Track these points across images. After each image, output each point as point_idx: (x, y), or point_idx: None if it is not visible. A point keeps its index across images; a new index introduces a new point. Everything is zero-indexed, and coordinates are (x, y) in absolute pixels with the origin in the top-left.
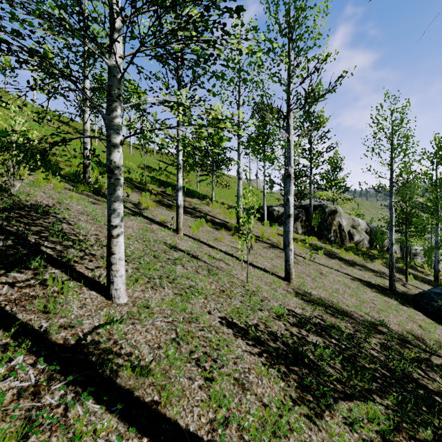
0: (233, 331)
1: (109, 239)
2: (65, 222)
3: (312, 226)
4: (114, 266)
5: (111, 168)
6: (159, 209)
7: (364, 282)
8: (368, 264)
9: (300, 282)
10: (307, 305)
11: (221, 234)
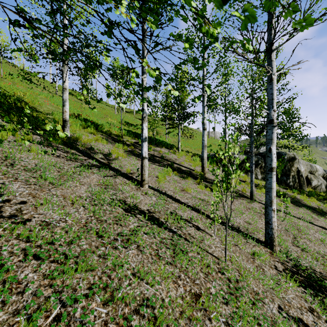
0: None
1: None
2: None
3: None
4: None
5: None
6: (129, 159)
7: None
8: None
9: (282, 247)
10: (317, 304)
11: (187, 183)
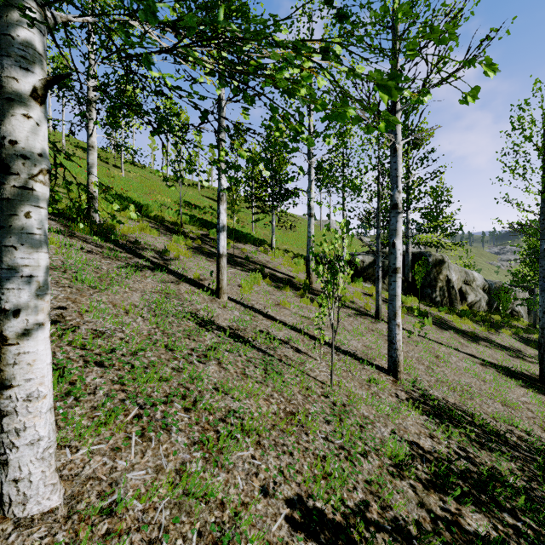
0: None
1: None
2: None
3: (410, 282)
4: (10, 418)
5: (3, 159)
6: (196, 259)
7: (500, 369)
8: (494, 336)
9: (411, 376)
10: (438, 429)
11: (285, 296)
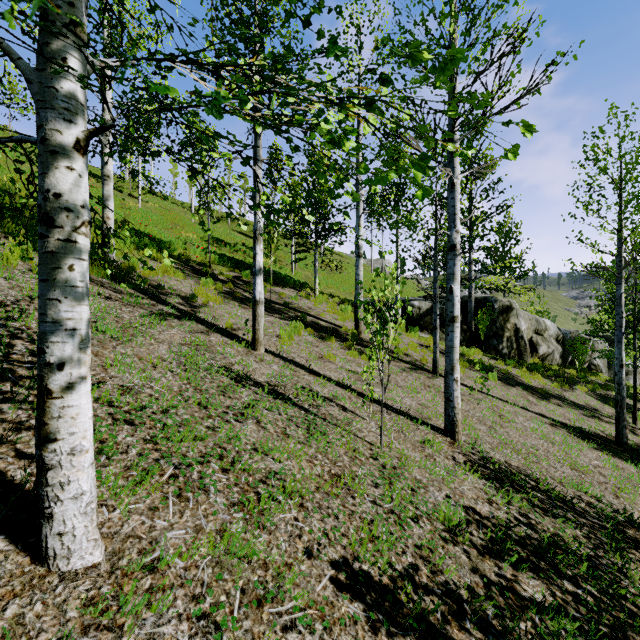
0: (364, 609)
1: (42, 399)
2: (22, 338)
3: (473, 332)
4: (54, 471)
5: (47, 212)
6: (228, 306)
7: (572, 430)
8: (567, 393)
9: (470, 437)
10: (498, 494)
11: (329, 348)
